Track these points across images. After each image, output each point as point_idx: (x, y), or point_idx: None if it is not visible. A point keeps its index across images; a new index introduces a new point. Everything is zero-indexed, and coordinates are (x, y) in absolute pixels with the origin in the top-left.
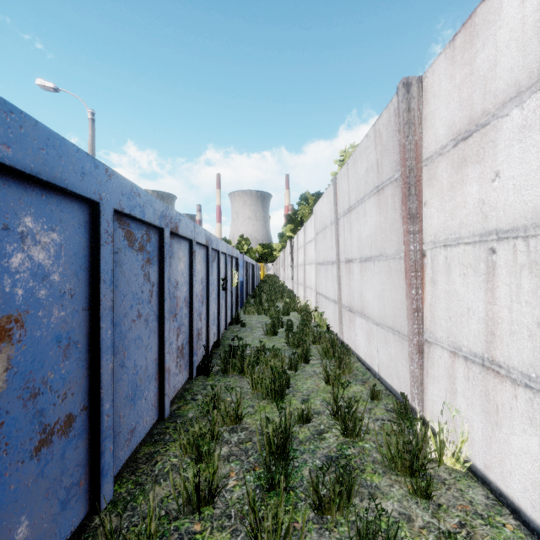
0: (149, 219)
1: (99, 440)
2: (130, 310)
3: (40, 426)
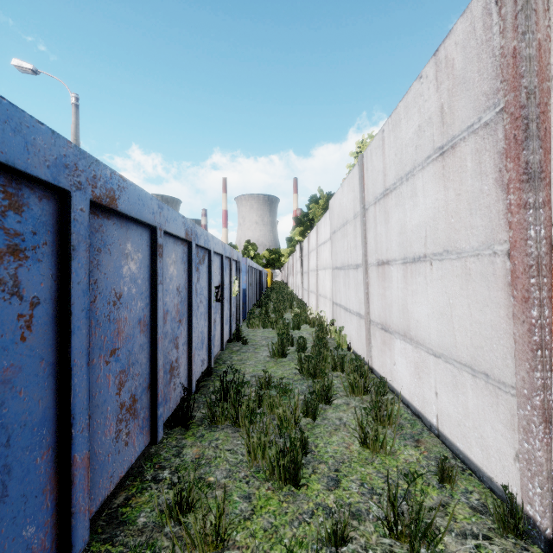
0: (5, 158)
1: None
2: None
3: None
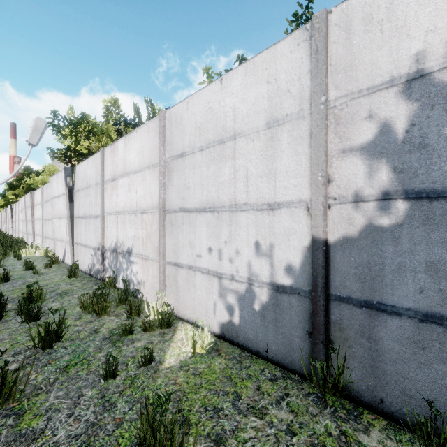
0: None
1: None
2: None
3: None
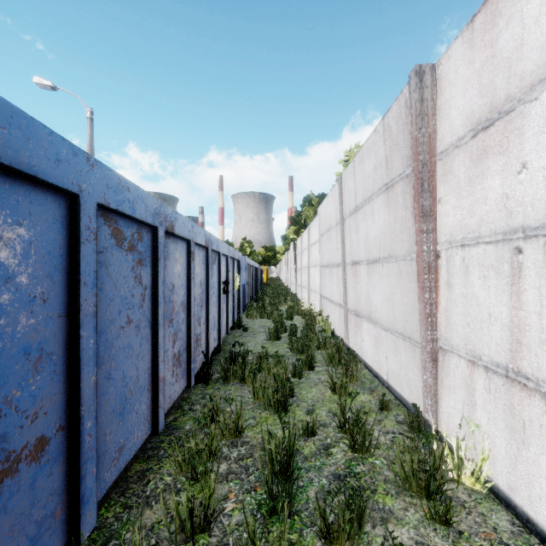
0: (140, 216)
1: (78, 463)
2: (118, 316)
3: (1, 453)
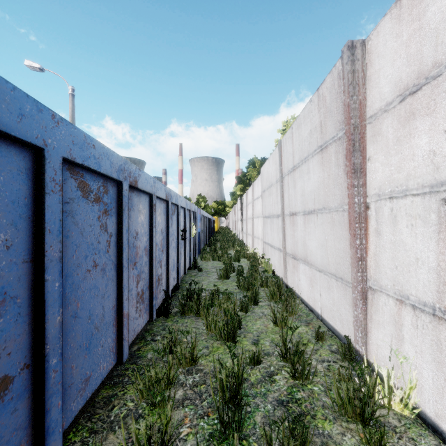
0: (106, 171)
1: (43, 398)
2: (84, 261)
3: None
